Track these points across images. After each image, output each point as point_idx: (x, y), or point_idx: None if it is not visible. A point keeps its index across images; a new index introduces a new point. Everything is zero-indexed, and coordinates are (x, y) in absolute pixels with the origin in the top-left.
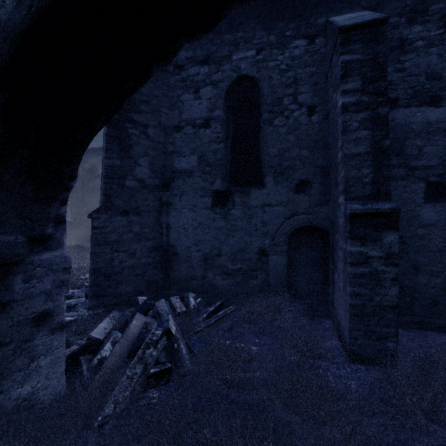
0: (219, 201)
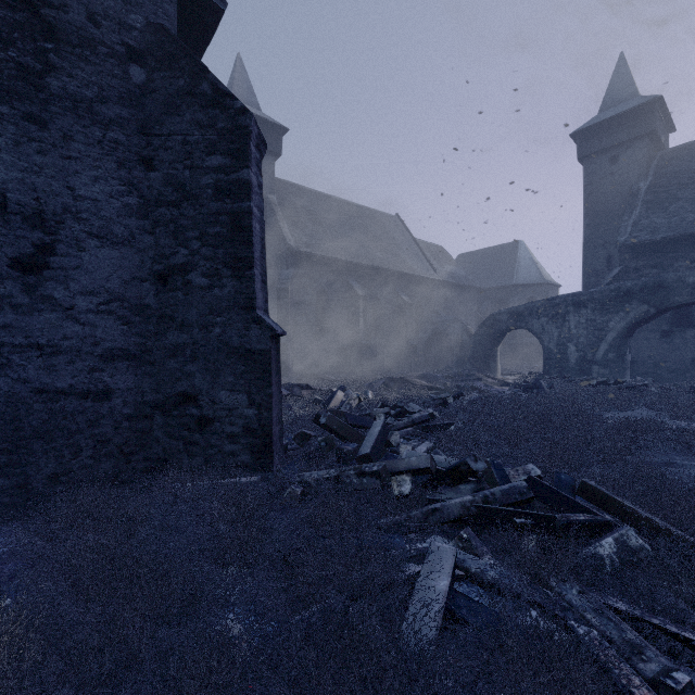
0: (664, 336)
